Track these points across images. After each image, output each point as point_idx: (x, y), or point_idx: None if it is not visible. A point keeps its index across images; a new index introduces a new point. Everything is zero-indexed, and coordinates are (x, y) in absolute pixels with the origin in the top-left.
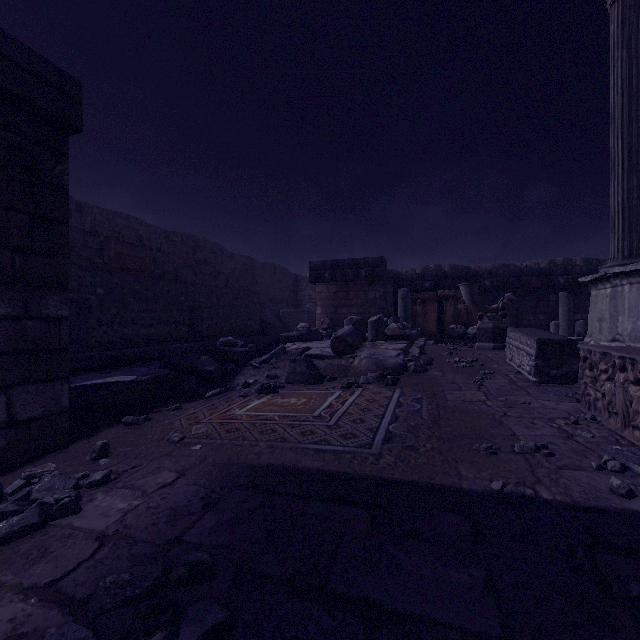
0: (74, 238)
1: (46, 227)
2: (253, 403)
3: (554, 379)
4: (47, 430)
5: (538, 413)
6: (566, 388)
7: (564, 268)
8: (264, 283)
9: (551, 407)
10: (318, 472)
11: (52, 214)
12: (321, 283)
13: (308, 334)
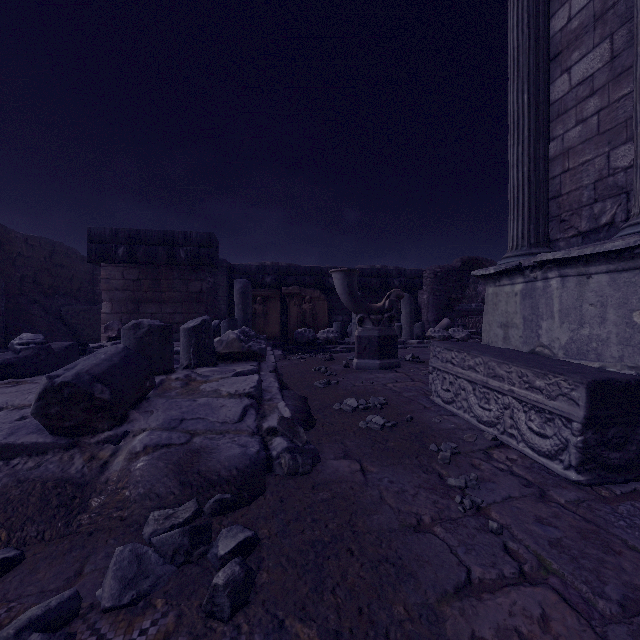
0: None
1: None
2: None
3: (615, 472)
4: None
5: None
6: None
7: (398, 271)
8: (31, 266)
9: None
10: None
11: None
12: (111, 264)
13: (38, 358)
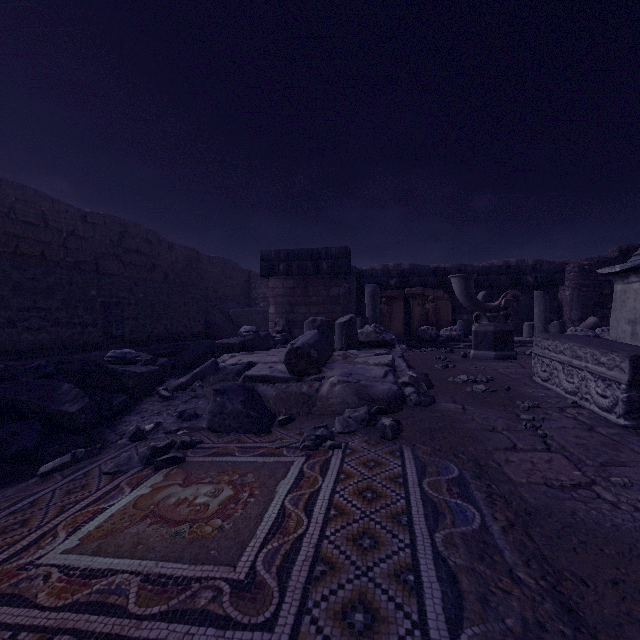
0: None
1: None
2: (113, 505)
3: None
4: None
5: None
6: None
7: (533, 266)
8: (212, 279)
9: None
10: None
11: None
12: (275, 277)
13: (255, 340)
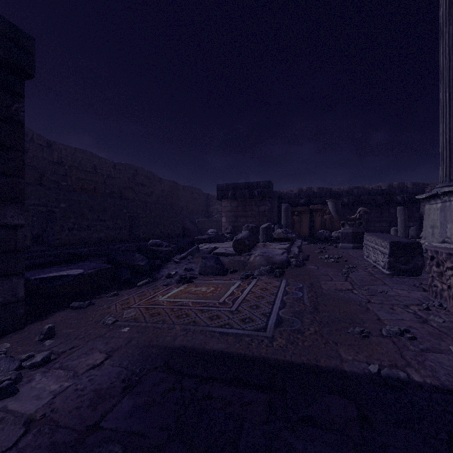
0: (45, 167)
1: (4, 153)
2: (173, 291)
3: (403, 272)
4: (5, 316)
5: (395, 300)
6: (413, 279)
7: (400, 189)
8: (185, 200)
9: (404, 295)
10: (222, 354)
11: (9, 142)
12: (225, 200)
13: (216, 237)
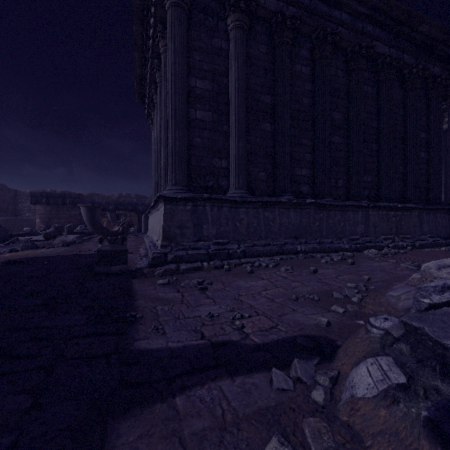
0: None
1: None
2: (9, 254)
3: None
4: None
5: None
6: None
7: None
8: None
9: None
10: (36, 257)
11: None
12: (40, 205)
13: (31, 233)
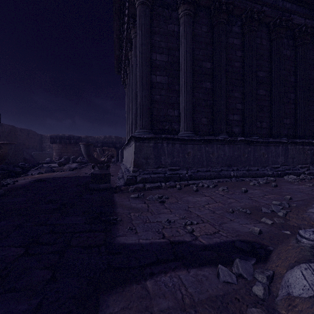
0: None
1: None
2: (37, 175)
3: None
4: None
5: None
6: None
7: None
8: (22, 139)
9: None
10: (53, 177)
11: None
12: (55, 144)
13: (50, 162)
